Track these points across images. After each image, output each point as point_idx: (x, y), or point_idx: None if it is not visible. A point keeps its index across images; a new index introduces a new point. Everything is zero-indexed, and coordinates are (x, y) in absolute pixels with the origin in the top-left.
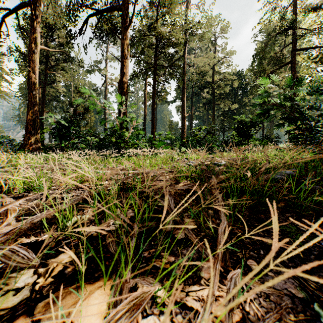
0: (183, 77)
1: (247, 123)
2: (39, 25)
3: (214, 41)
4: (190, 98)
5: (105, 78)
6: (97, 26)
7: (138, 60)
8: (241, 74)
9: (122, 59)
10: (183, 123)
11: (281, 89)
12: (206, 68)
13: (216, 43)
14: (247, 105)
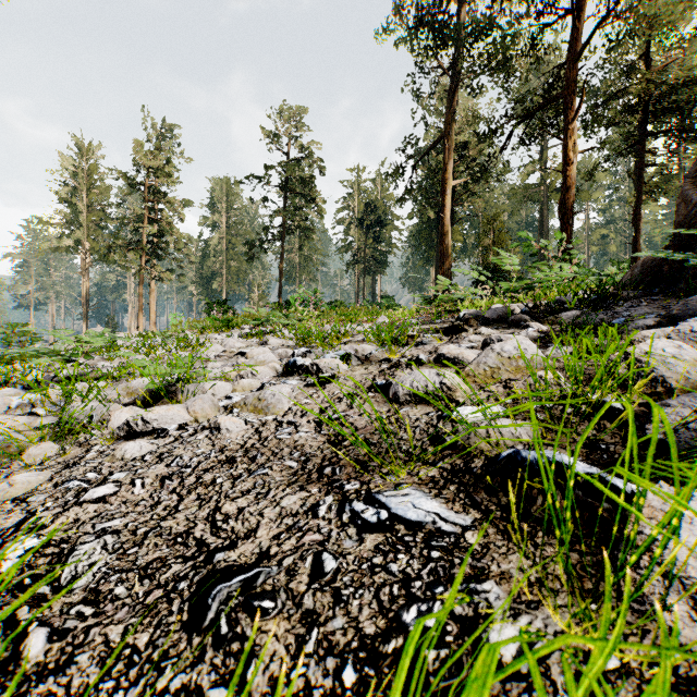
0: None
1: None
2: (451, 158)
3: None
4: None
5: (542, 174)
6: (526, 134)
7: (600, 144)
8: None
9: (564, 168)
10: None
11: None
12: None
13: None
14: None
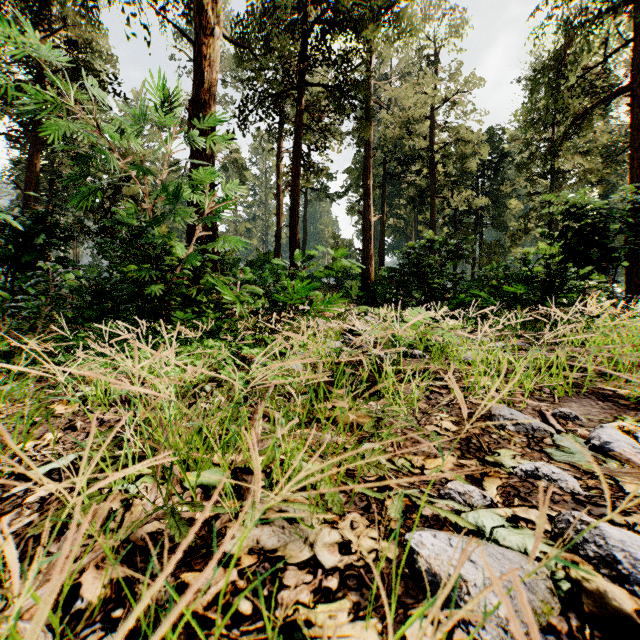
0: (373, 114)
1: (623, 213)
2: None
3: (434, 56)
4: (379, 186)
5: None
6: None
7: (255, 67)
8: (490, 134)
9: (200, 36)
10: (368, 237)
11: (600, 156)
12: (419, 113)
13: (439, 61)
14: (502, 202)
